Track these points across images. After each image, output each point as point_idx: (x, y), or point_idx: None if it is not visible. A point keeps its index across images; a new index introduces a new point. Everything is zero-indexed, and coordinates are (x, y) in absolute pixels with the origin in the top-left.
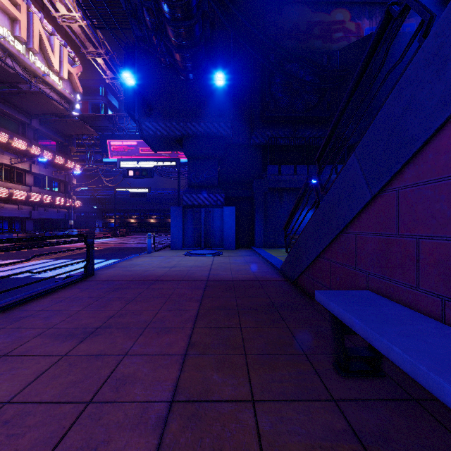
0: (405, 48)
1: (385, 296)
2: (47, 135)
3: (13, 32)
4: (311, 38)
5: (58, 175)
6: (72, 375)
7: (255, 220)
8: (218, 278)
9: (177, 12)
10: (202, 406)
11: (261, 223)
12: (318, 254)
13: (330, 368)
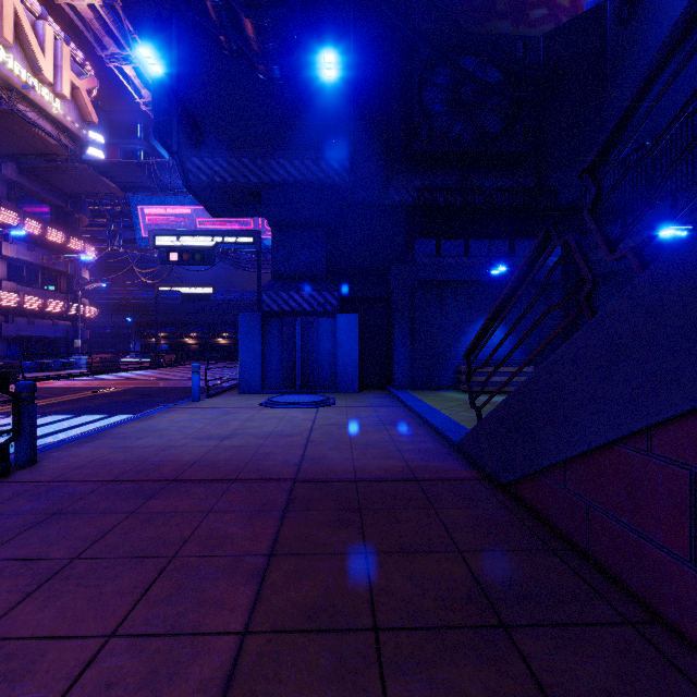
0: None
1: None
2: (34, 193)
3: None
4: (491, 17)
5: (54, 263)
6: None
7: (394, 340)
8: (321, 472)
9: None
10: None
11: (405, 345)
12: (618, 437)
13: None
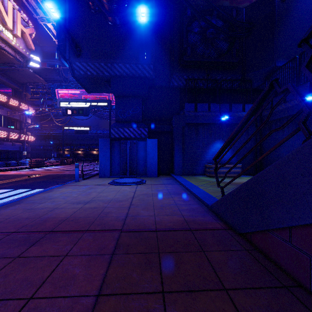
0: None
1: None
2: (3, 82)
3: None
4: None
5: (13, 115)
6: None
7: (174, 151)
8: (136, 225)
9: None
10: None
11: (179, 154)
12: None
13: None
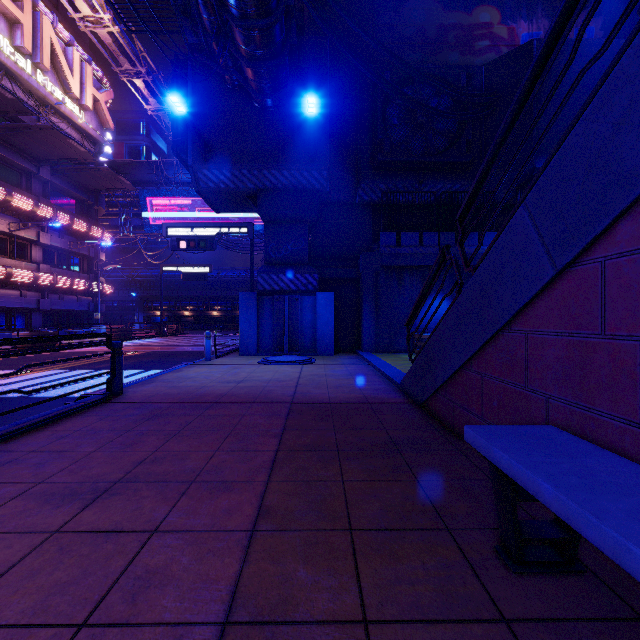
0: (613, 28)
1: (579, 435)
2: (63, 190)
3: (13, 41)
4: (443, 48)
5: (78, 248)
6: (62, 571)
7: (362, 313)
8: (308, 399)
9: (248, 5)
10: (277, 634)
11: (371, 317)
12: (461, 364)
13: (492, 557)
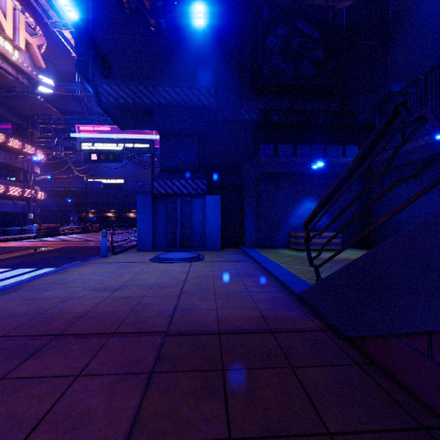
0: None
1: None
2: None
3: None
4: None
5: (14, 162)
6: None
7: (245, 213)
8: (189, 324)
9: None
10: None
11: (252, 217)
12: None
13: None
